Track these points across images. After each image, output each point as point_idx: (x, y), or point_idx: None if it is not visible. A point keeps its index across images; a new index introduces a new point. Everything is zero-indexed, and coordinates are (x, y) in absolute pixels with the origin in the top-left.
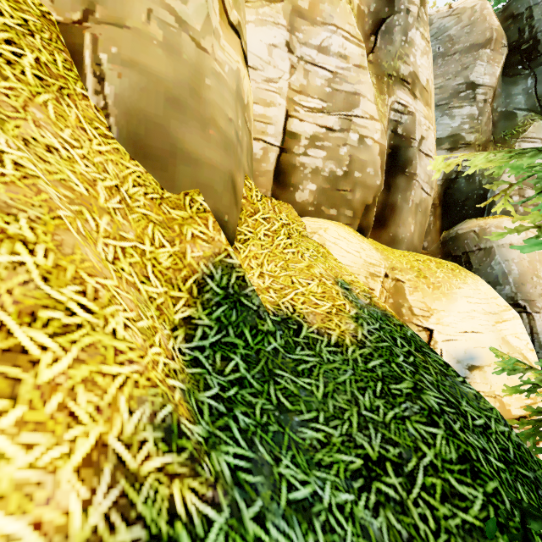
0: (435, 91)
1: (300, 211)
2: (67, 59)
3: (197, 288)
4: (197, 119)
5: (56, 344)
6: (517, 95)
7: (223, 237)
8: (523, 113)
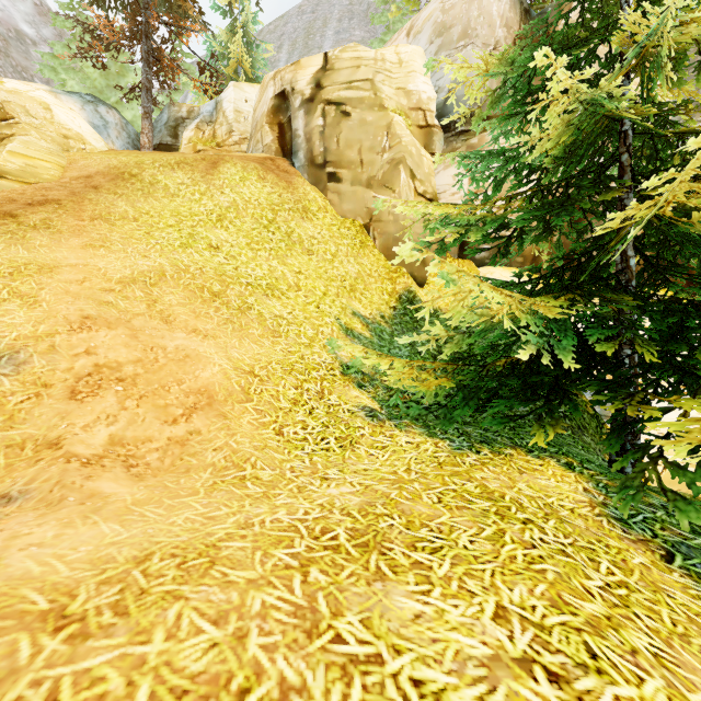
0: None
1: (479, 264)
2: (365, 235)
3: (399, 298)
4: (402, 241)
5: (365, 299)
6: None
7: (410, 282)
8: None
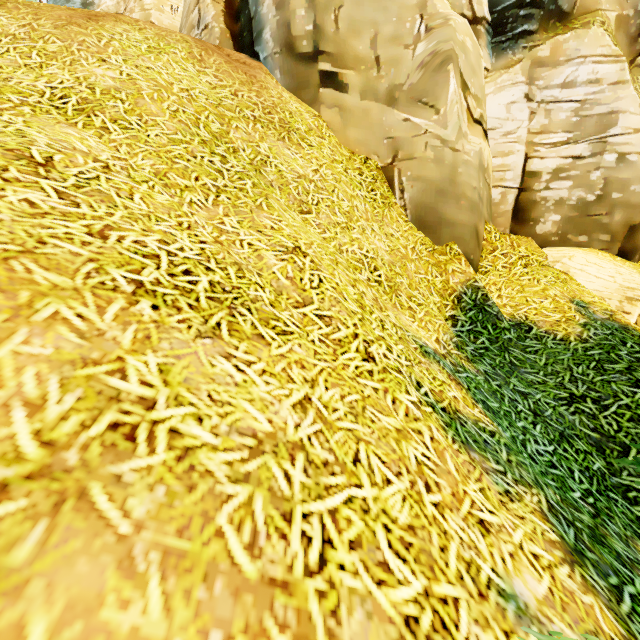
0: None
1: (541, 242)
2: (387, 186)
3: (457, 300)
4: (454, 198)
5: (418, 308)
6: None
7: (471, 270)
8: None
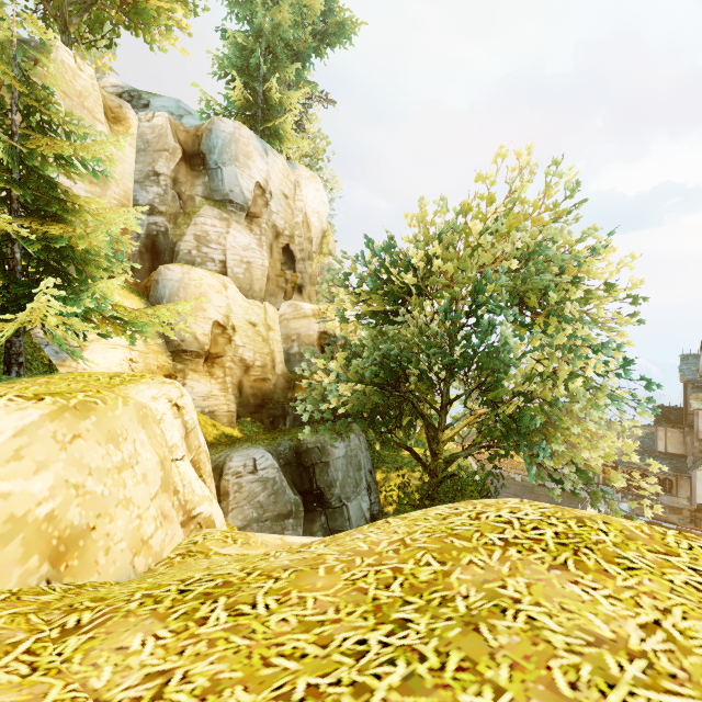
0: (138, 172)
1: None
2: None
3: None
4: None
5: None
6: (198, 186)
7: None
8: (199, 198)
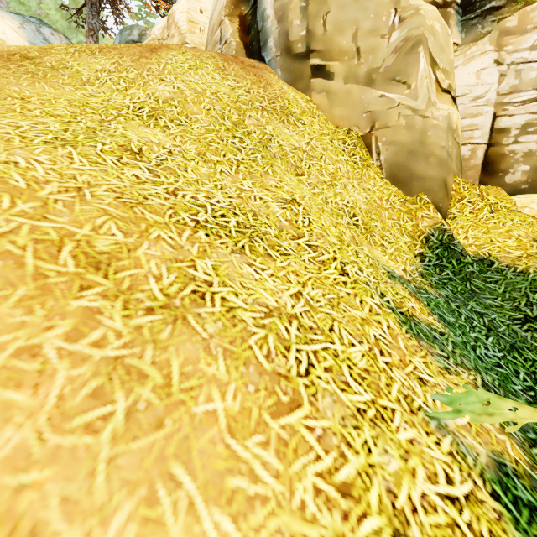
0: None
1: (510, 191)
2: (366, 151)
3: (425, 240)
4: (423, 156)
5: (389, 245)
6: None
7: (438, 215)
8: None
